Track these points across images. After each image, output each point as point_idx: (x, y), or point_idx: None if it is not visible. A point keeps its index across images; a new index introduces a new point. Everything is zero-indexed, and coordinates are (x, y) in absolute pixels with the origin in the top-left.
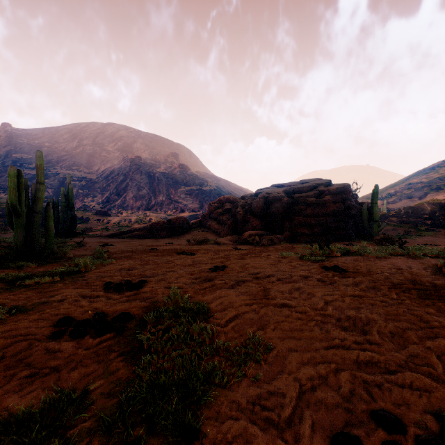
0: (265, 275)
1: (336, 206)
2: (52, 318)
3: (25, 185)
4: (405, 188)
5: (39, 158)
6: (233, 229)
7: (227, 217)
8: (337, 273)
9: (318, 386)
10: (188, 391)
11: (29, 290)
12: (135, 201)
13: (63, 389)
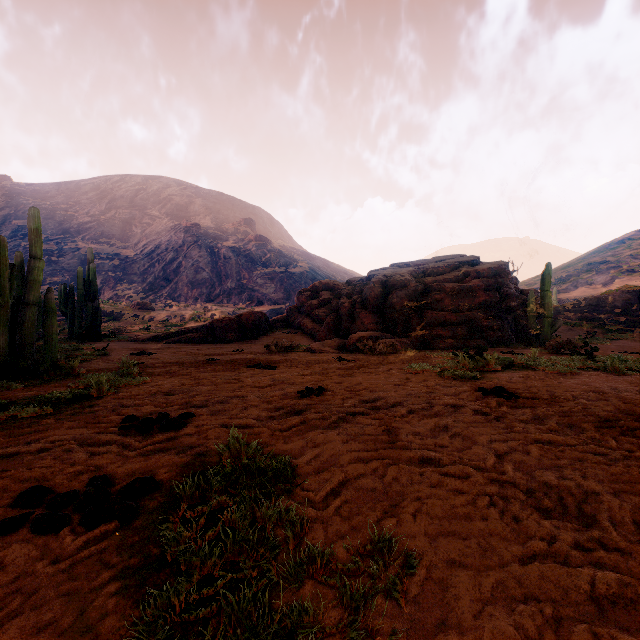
0: (389, 404)
1: (489, 295)
2: (13, 488)
3: (18, 262)
4: (583, 270)
5: (33, 218)
6: (335, 329)
7: (325, 311)
8: (504, 400)
9: None
10: None
11: None
12: (192, 288)
13: None
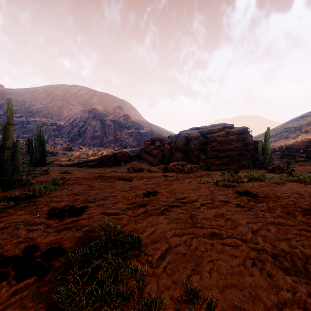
0: (191, 200)
1: (238, 143)
2: None
3: (3, 127)
4: (283, 131)
5: (8, 104)
6: (162, 160)
7: (157, 151)
8: (251, 198)
9: None
10: None
11: None
12: (92, 140)
13: None
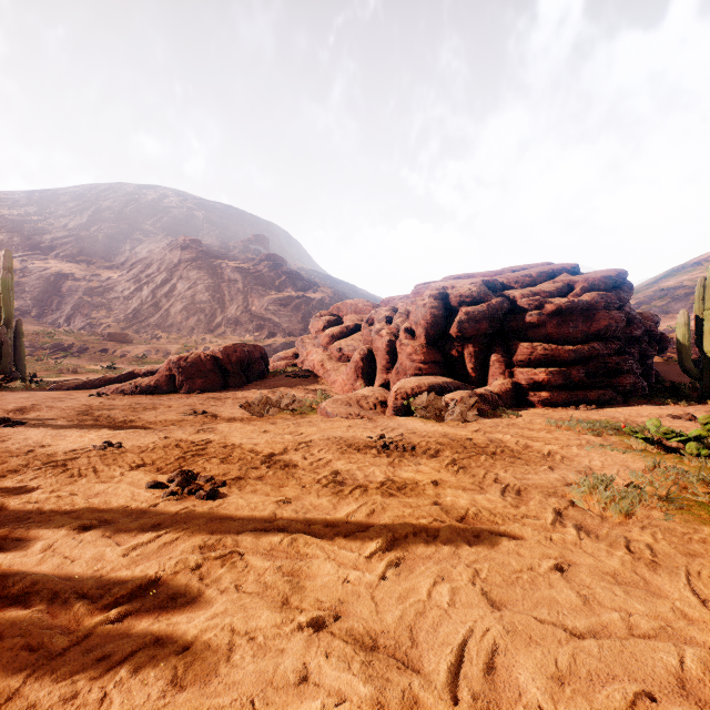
0: None
1: (613, 318)
2: None
3: None
4: (655, 296)
5: None
6: (367, 371)
7: (351, 343)
8: None
9: None
10: None
11: None
12: (187, 317)
13: None
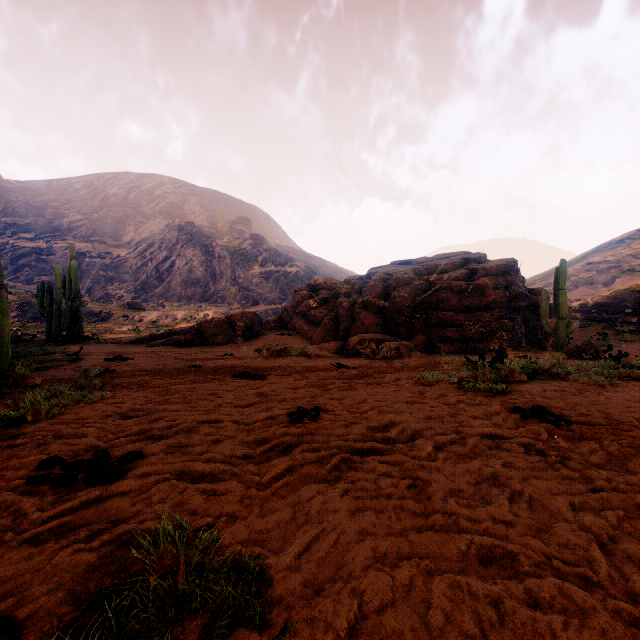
0: (406, 433)
1: (498, 295)
2: None
3: None
4: (583, 269)
5: None
6: (333, 330)
7: (322, 311)
8: (554, 427)
9: None
10: None
11: None
12: (185, 288)
13: None
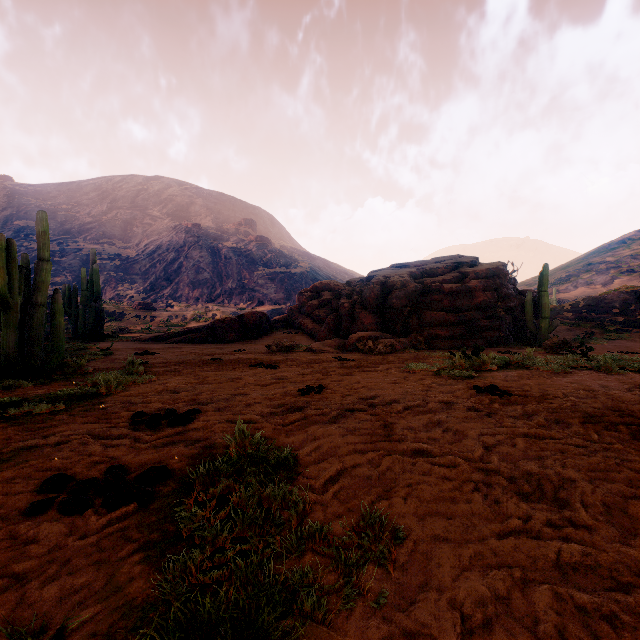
0: (386, 401)
1: (487, 296)
2: (37, 476)
3: (24, 263)
4: (583, 270)
5: (41, 221)
6: (335, 329)
7: (325, 311)
8: (496, 397)
9: (495, 620)
10: (252, 636)
11: (12, 427)
12: (193, 289)
13: (25, 622)
